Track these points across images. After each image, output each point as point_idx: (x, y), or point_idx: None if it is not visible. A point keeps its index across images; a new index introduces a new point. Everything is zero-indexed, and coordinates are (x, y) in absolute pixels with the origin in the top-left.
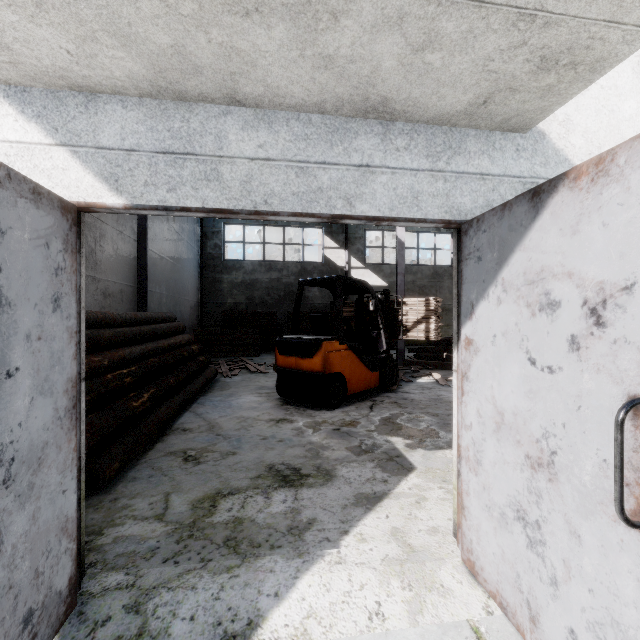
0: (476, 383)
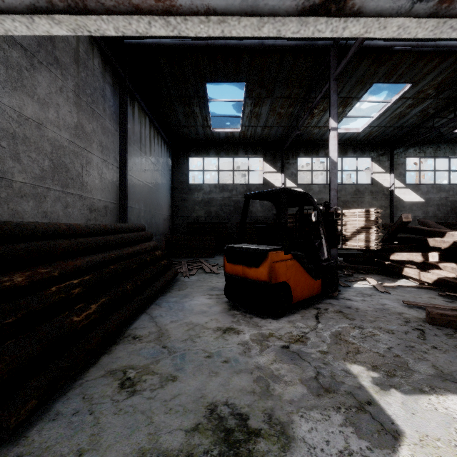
0: None
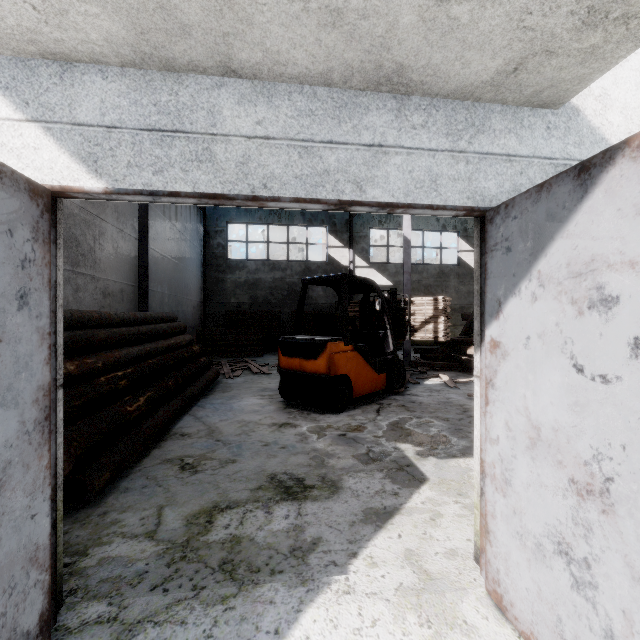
0: (504, 391)
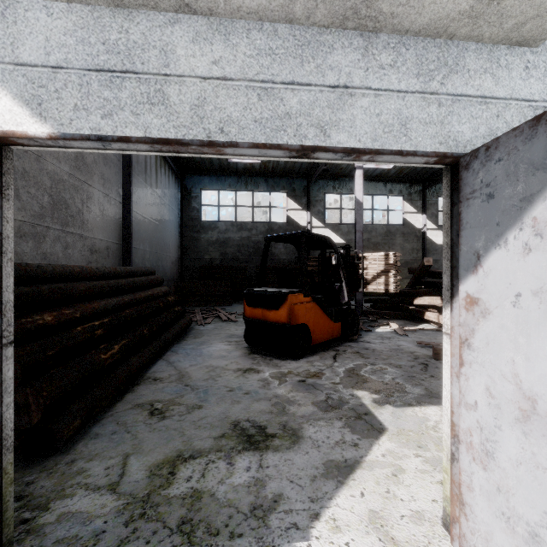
0: (484, 353)
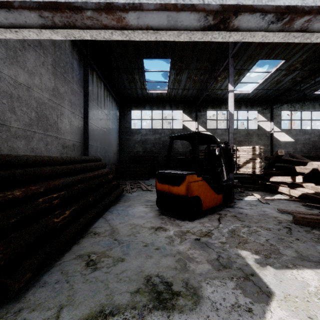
0: None
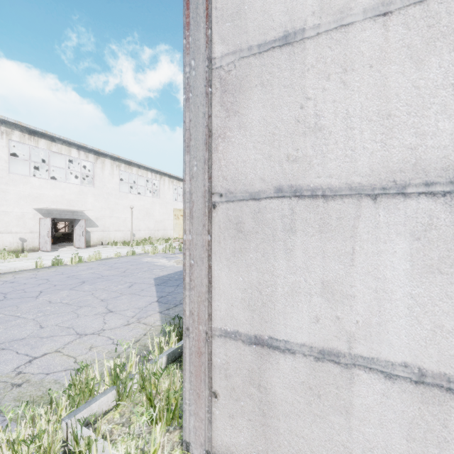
0: (76, 232)
